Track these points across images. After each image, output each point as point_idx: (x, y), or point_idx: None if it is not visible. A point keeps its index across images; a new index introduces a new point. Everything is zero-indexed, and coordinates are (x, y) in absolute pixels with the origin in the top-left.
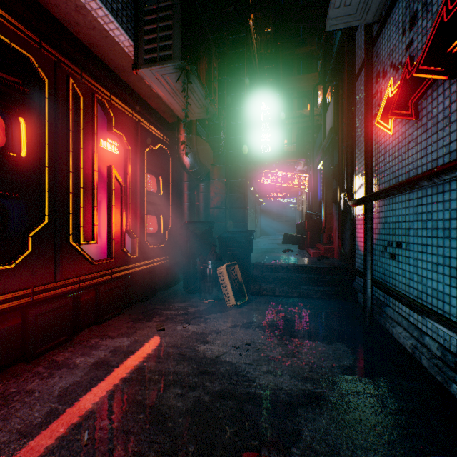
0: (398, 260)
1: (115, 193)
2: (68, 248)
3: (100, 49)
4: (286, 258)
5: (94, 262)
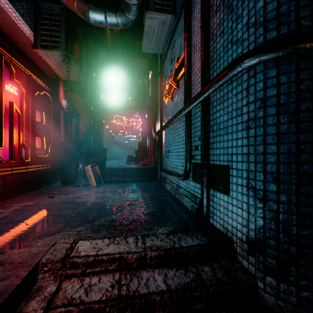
0: (169, 158)
1: (15, 119)
2: None
3: (7, 29)
4: (127, 166)
5: (2, 160)
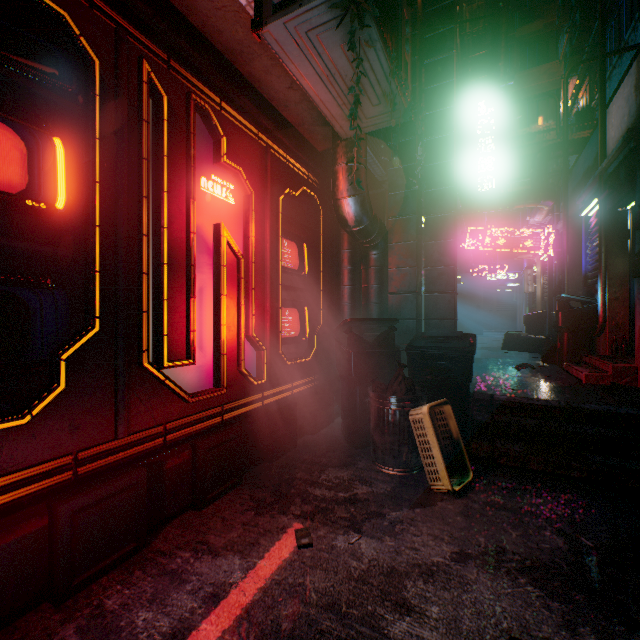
0: None
1: (227, 273)
2: (141, 376)
3: (198, 11)
4: (531, 385)
5: (189, 398)
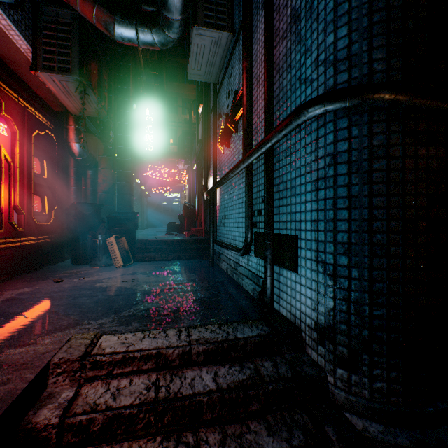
0: (225, 226)
1: (3, 171)
2: None
3: None
4: (167, 237)
5: None
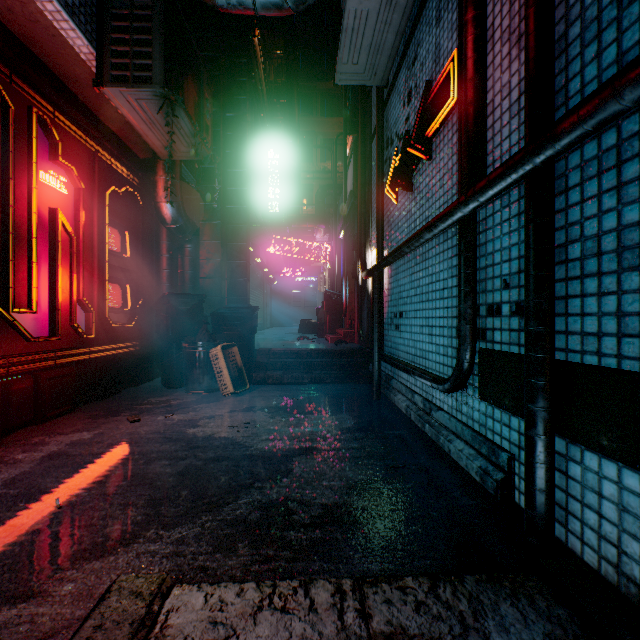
0: (401, 330)
1: (62, 247)
2: None
3: (42, 48)
4: (299, 345)
5: (32, 338)
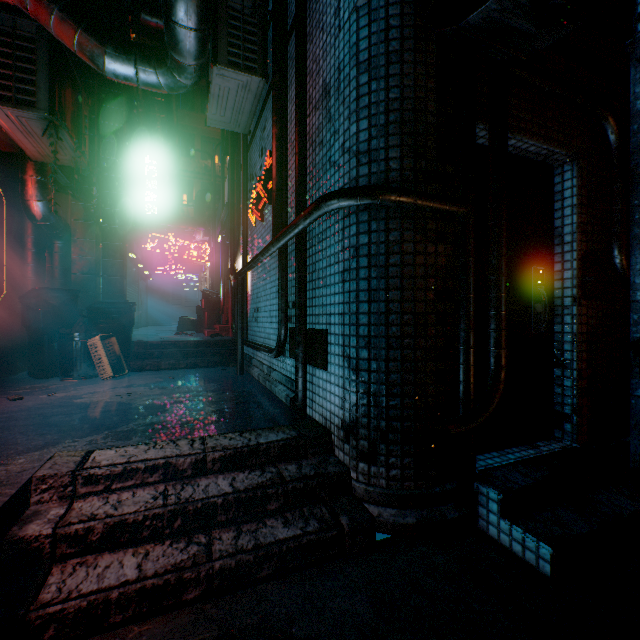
0: (258, 321)
1: None
2: None
3: None
4: (177, 338)
5: None
